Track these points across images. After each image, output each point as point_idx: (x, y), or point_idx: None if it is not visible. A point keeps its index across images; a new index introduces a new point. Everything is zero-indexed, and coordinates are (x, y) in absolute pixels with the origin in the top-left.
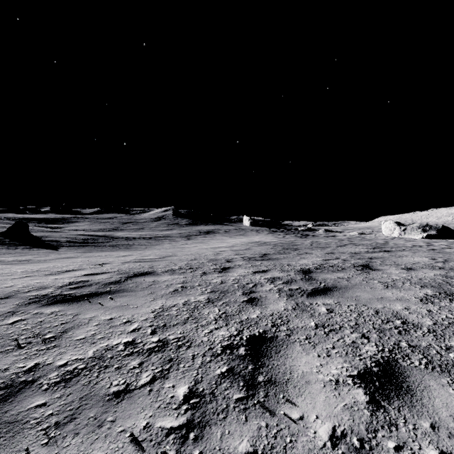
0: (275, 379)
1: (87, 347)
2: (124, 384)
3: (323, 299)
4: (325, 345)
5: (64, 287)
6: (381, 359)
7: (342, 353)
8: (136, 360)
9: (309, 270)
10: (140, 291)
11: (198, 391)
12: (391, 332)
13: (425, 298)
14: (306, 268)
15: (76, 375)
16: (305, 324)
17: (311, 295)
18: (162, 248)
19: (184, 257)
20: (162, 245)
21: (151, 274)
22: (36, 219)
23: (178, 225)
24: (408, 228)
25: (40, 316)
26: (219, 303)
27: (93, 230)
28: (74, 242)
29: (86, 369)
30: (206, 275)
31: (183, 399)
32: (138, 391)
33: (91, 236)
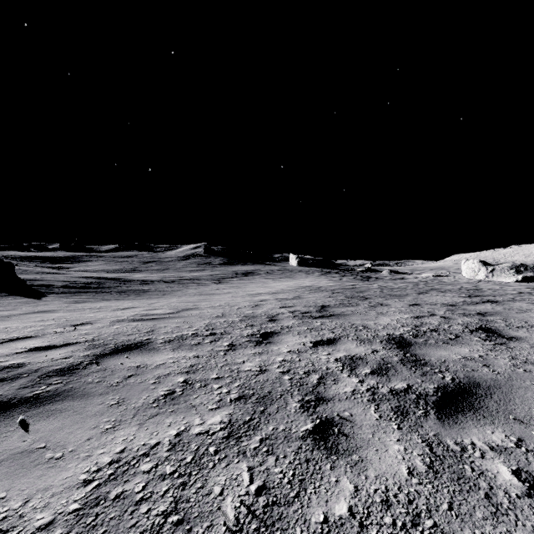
0: None
1: None
2: None
3: (478, 428)
4: None
5: None
6: None
7: None
8: None
9: (404, 339)
10: (98, 395)
11: None
12: None
13: None
14: (396, 334)
15: None
16: None
17: (445, 412)
18: (184, 295)
19: (207, 312)
20: (186, 290)
21: (141, 349)
22: (40, 258)
23: (210, 265)
24: (497, 269)
25: None
26: (252, 441)
27: (106, 271)
28: (72, 287)
29: None
30: (234, 351)
31: None
32: None
33: (97, 279)
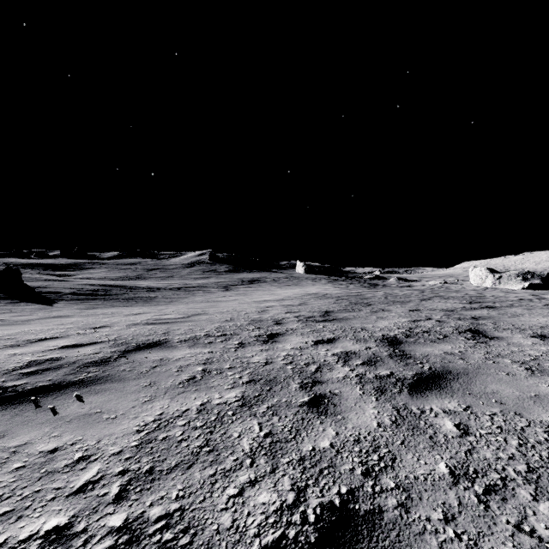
0: None
1: None
2: None
3: (439, 400)
4: (496, 545)
5: (14, 372)
6: None
7: None
8: None
9: (397, 339)
10: (133, 379)
11: None
12: None
13: None
14: (390, 335)
15: None
16: (428, 469)
17: (416, 390)
18: (191, 302)
19: (216, 317)
20: (192, 297)
21: (161, 346)
22: (42, 265)
23: (215, 273)
24: (505, 276)
25: None
26: (261, 408)
27: (110, 279)
28: (79, 294)
29: None
30: (244, 348)
31: None
32: None
33: (104, 286)
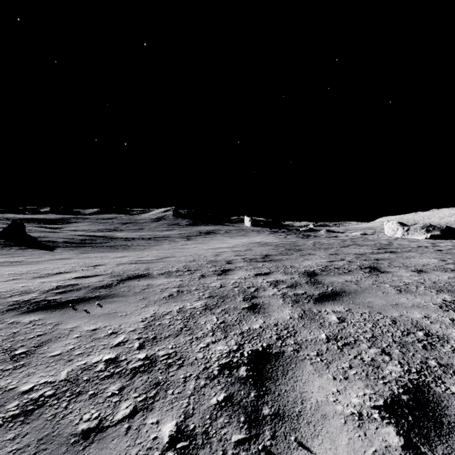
0: (284, 411)
1: (61, 367)
2: (97, 418)
3: (332, 306)
4: (340, 363)
5: (49, 292)
6: (409, 383)
7: (361, 375)
8: (116, 383)
9: (314, 272)
10: (131, 296)
11: (188, 429)
12: (415, 346)
13: (445, 304)
14: (310, 270)
15: (40, 405)
16: (315, 336)
17: (319, 301)
18: (161, 249)
19: (182, 259)
20: (161, 245)
21: (146, 277)
22: (35, 219)
23: (178, 226)
24: (412, 229)
25: (15, 326)
26: (217, 310)
27: (93, 231)
28: (72, 242)
29: (54, 397)
30: (205, 278)
31: (168, 441)
32: (113, 429)
33: (90, 237)
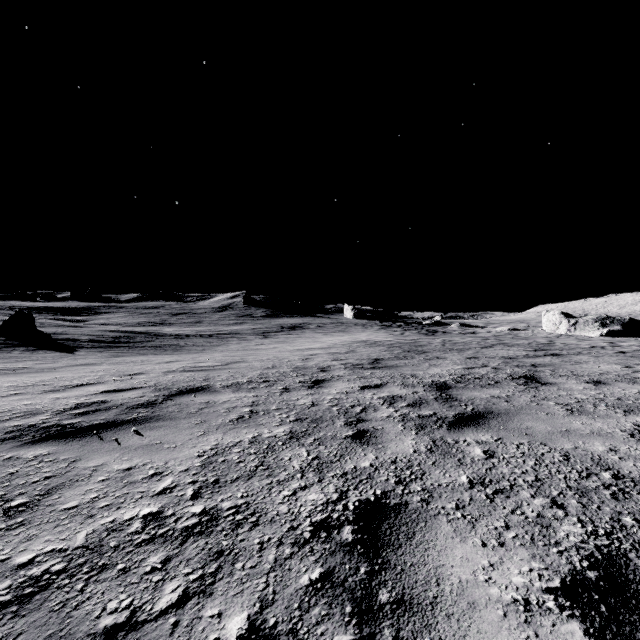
0: (411, 597)
1: (77, 526)
2: (128, 608)
3: (474, 433)
4: (491, 521)
5: (65, 412)
6: (596, 551)
7: (524, 539)
8: (159, 552)
9: (446, 384)
10: (183, 418)
11: (267, 626)
12: (600, 495)
13: (638, 431)
14: (440, 381)
15: (43, 587)
16: (451, 479)
17: (455, 426)
18: (226, 350)
19: (257, 364)
20: (227, 345)
21: (205, 391)
22: (50, 309)
23: (251, 318)
24: (581, 322)
25: (13, 464)
26: (308, 440)
27: (131, 325)
28: (100, 341)
29: (65, 574)
30: (289, 392)
31: None
32: (152, 625)
33: (126, 333)
